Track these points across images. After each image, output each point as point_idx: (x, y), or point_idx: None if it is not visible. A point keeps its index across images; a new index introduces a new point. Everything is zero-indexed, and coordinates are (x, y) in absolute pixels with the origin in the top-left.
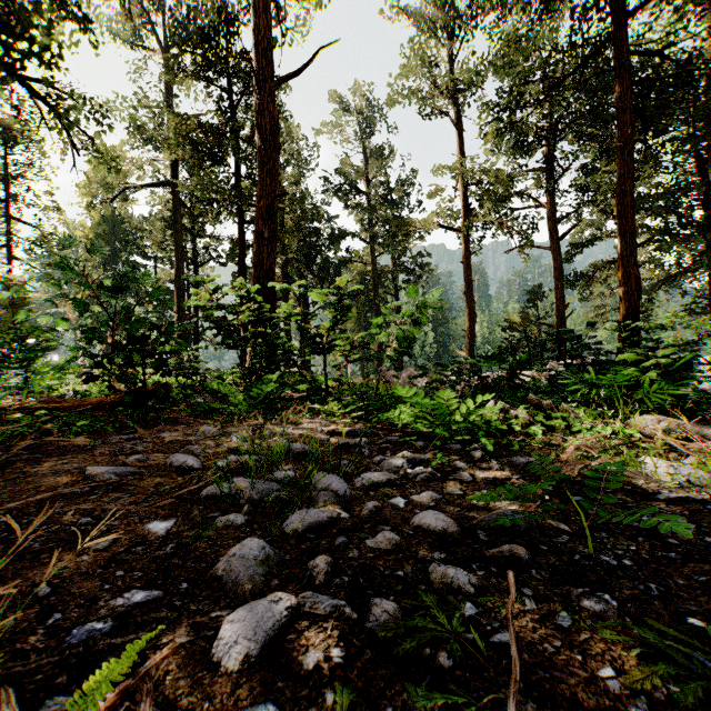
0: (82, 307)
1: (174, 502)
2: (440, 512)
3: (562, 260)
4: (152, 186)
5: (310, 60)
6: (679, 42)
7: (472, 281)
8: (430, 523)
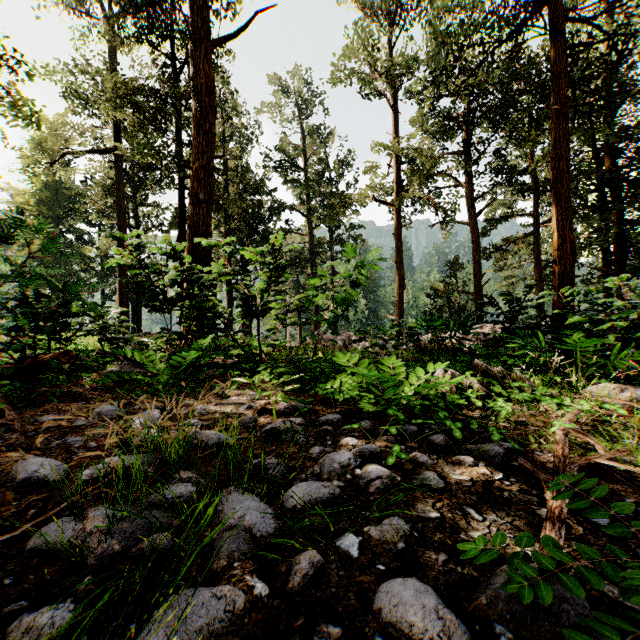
0: None
1: None
2: (425, 587)
3: (479, 234)
4: (93, 152)
5: (247, 24)
6: (612, 9)
7: (401, 252)
8: (413, 621)
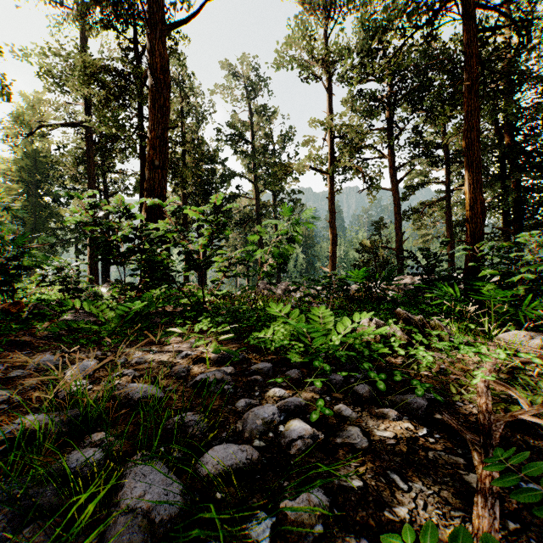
0: None
1: None
2: None
3: (400, 199)
4: (66, 125)
5: (198, 11)
6: None
7: (334, 213)
8: None
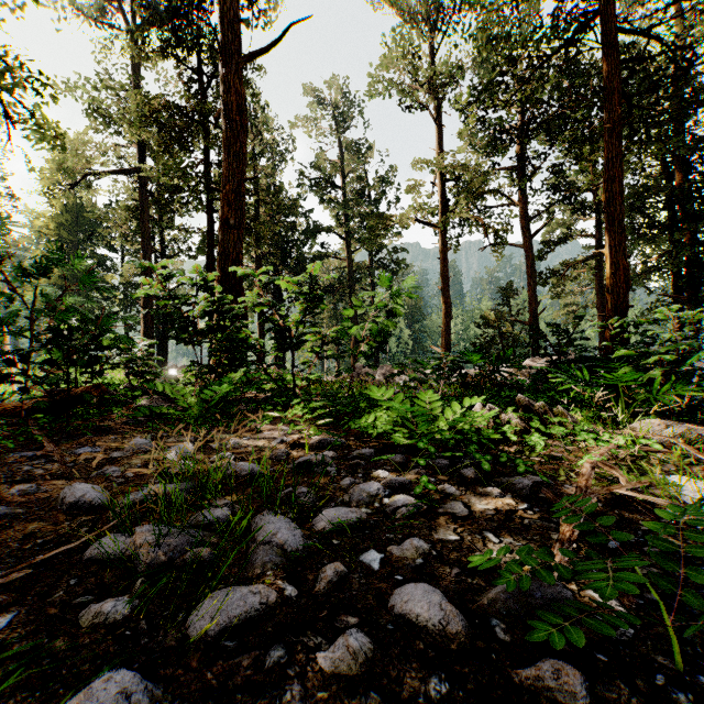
0: (8, 295)
1: (36, 572)
2: (433, 588)
3: (535, 258)
4: (116, 173)
5: (280, 37)
6: (669, 20)
7: (448, 277)
8: (419, 612)
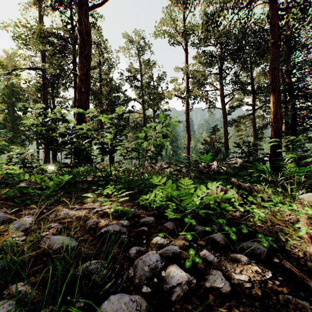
0: None
1: None
2: None
3: (227, 114)
4: (30, 69)
5: None
6: None
7: (188, 122)
8: None
